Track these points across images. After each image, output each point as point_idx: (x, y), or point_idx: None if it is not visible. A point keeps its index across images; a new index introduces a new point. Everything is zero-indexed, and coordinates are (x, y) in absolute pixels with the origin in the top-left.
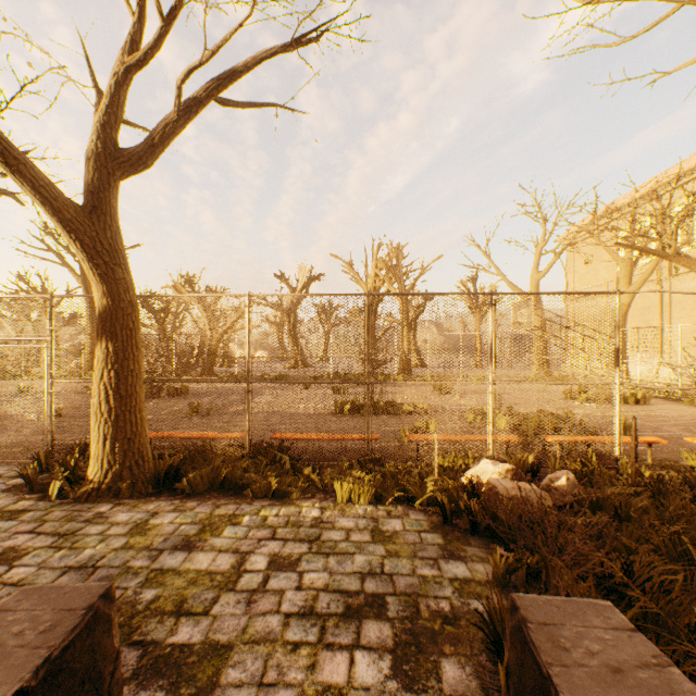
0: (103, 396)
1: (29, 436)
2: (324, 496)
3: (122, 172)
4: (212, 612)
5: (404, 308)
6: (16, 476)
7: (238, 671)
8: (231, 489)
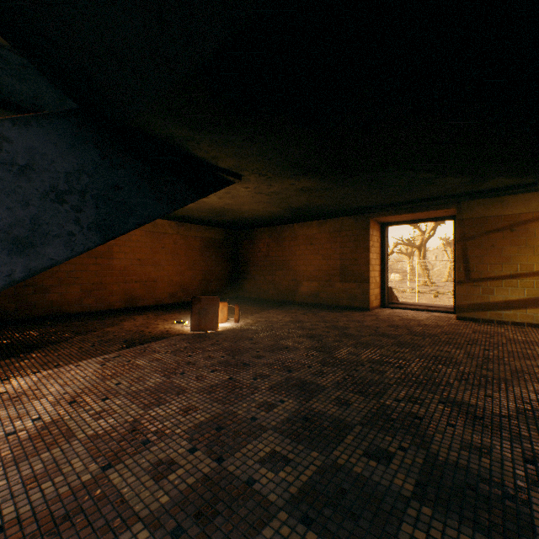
0: None
1: None
2: None
3: None
4: None
5: None
6: None
7: None
8: None
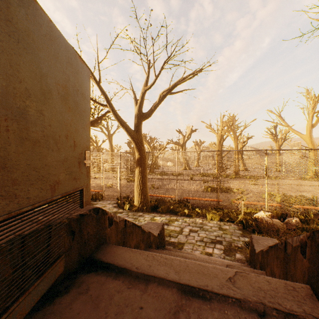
0: (138, 182)
1: (108, 192)
2: (203, 217)
3: (143, 119)
4: (178, 237)
5: (235, 144)
6: (114, 203)
7: (187, 247)
8: (173, 213)
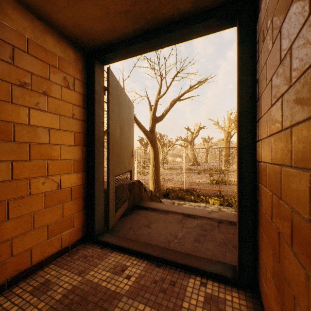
0: (153, 174)
1: None
2: (206, 203)
3: (157, 122)
4: None
5: None
6: None
7: None
8: (181, 199)
